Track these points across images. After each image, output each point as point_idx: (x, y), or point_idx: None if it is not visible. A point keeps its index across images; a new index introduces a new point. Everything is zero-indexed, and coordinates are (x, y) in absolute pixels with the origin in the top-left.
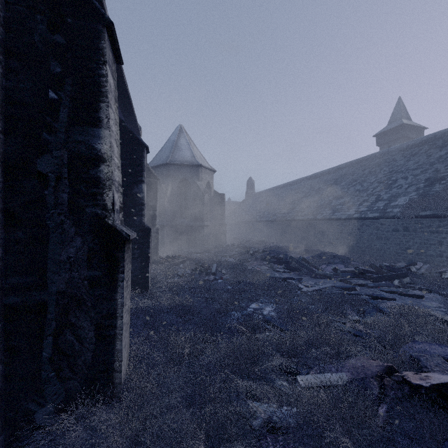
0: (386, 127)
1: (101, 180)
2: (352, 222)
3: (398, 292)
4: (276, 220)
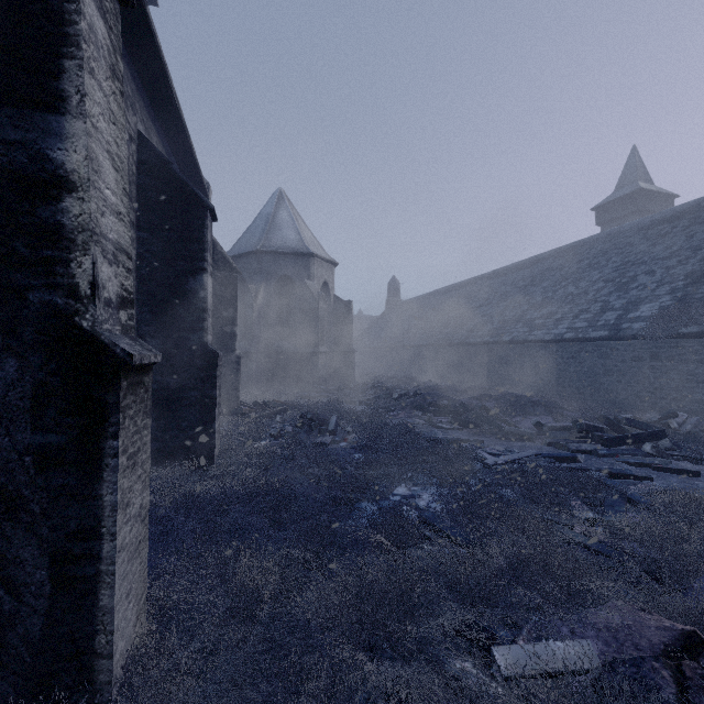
0: (613, 194)
1: (64, 232)
2: (562, 346)
3: (653, 464)
4: (435, 344)
